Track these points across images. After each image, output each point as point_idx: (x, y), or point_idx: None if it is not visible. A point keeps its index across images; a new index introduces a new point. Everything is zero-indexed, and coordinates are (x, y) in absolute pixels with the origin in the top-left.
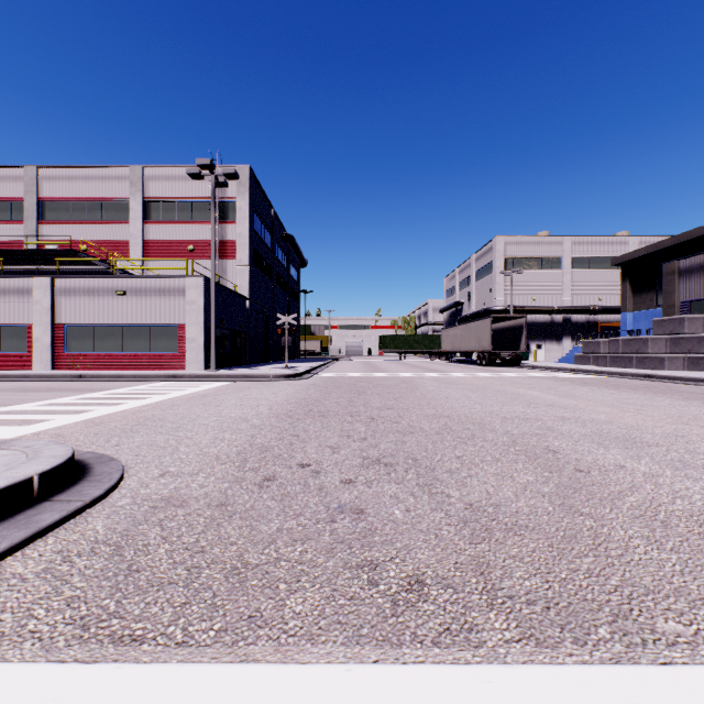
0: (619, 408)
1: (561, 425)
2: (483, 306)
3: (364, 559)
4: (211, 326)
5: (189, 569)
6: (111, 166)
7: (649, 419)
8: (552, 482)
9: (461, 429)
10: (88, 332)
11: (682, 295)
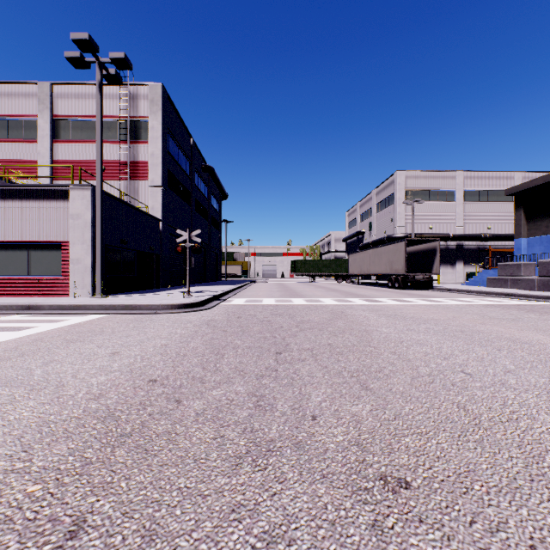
0: None
1: None
2: (384, 234)
3: None
4: (96, 243)
5: None
6: (17, 82)
7: None
8: None
9: None
10: None
11: None
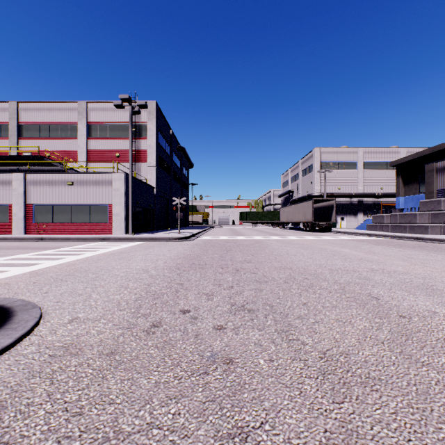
0: (409, 262)
1: (373, 275)
2: (306, 193)
3: (235, 425)
4: (129, 205)
5: (60, 440)
6: (66, 101)
7: (434, 270)
8: (385, 328)
9: (302, 279)
10: (49, 209)
11: (438, 185)
